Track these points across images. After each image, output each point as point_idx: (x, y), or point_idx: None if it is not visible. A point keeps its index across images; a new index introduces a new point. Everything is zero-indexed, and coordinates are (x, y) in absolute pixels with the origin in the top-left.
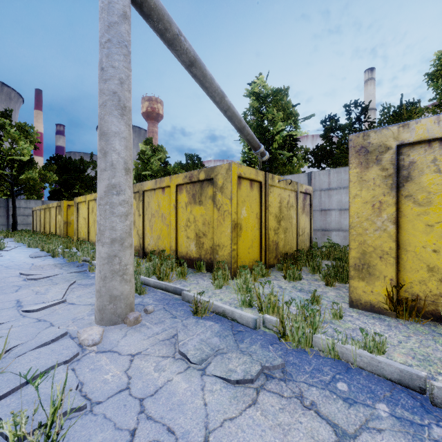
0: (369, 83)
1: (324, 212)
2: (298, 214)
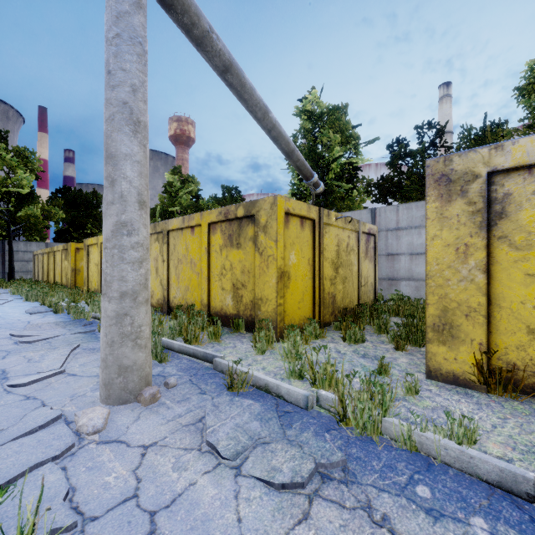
0: (445, 100)
1: (391, 257)
2: (360, 259)
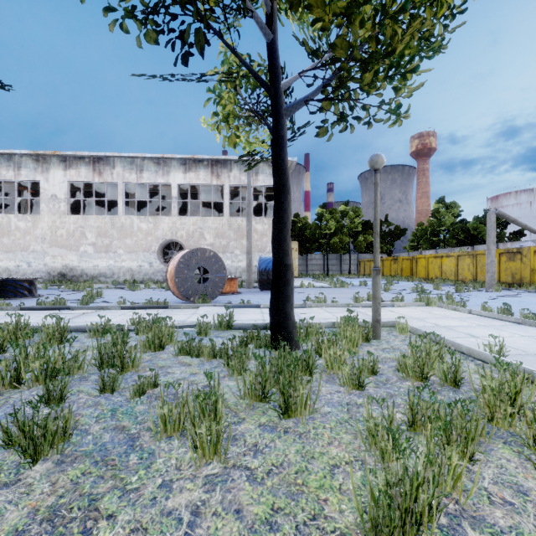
0: None
1: None
2: None
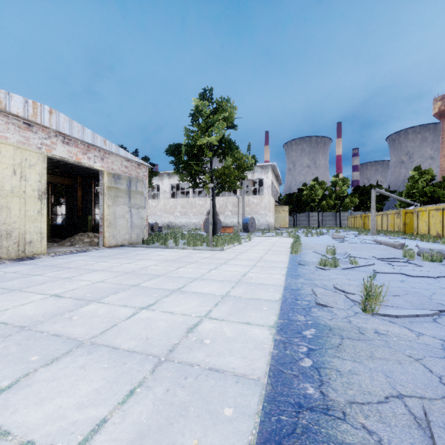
0: None
1: None
2: None
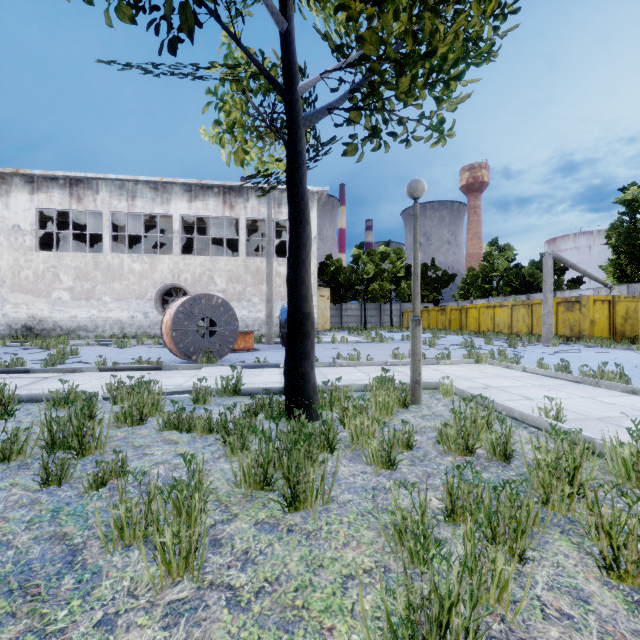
0: None
1: None
2: None
